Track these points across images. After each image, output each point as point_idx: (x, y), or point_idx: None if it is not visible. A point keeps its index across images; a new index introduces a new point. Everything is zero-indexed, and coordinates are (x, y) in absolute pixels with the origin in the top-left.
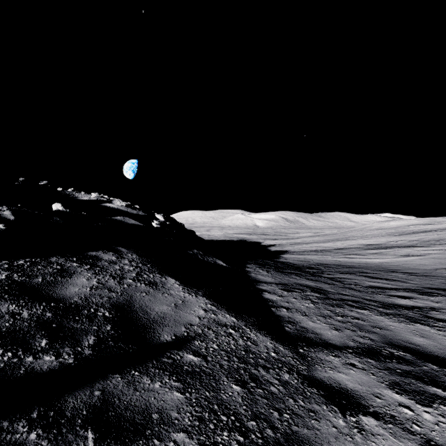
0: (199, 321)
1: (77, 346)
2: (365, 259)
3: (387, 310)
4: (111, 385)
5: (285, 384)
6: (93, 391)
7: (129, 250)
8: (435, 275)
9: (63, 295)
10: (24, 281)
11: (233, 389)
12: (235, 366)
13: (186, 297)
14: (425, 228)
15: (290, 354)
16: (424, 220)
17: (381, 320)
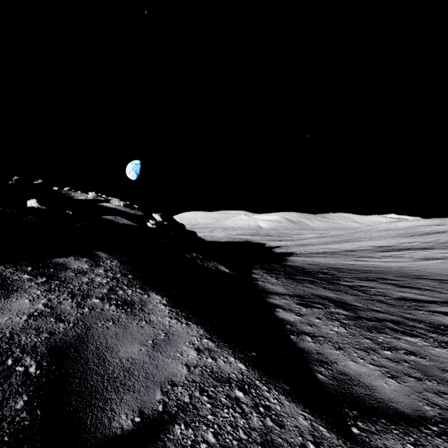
0: (187, 375)
1: None
2: (380, 262)
3: (443, 337)
4: None
5: None
6: None
7: (111, 255)
8: None
9: None
10: None
11: None
12: None
13: (172, 326)
14: (437, 229)
15: (341, 445)
16: (434, 221)
17: (447, 357)
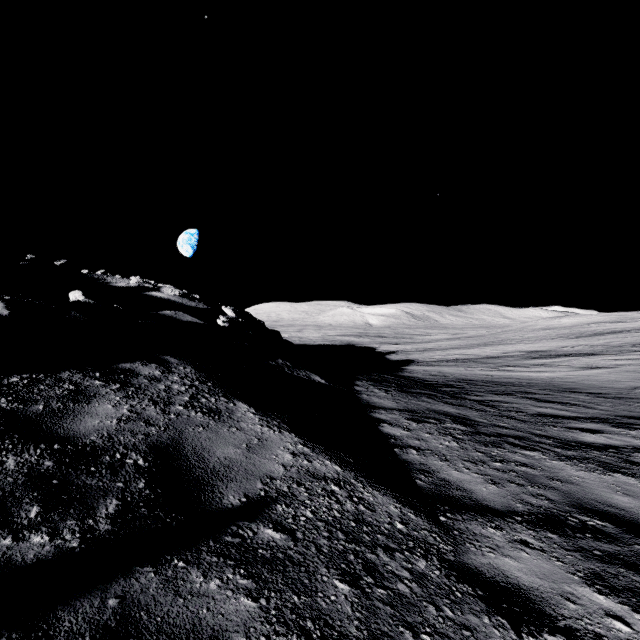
0: (284, 472)
1: (88, 517)
2: (528, 373)
3: (567, 451)
4: (138, 587)
5: (420, 578)
6: (106, 600)
7: (182, 360)
8: (633, 397)
9: (75, 432)
10: (15, 409)
11: (337, 590)
12: (340, 547)
13: (264, 433)
14: (613, 327)
15: (425, 525)
16: (610, 316)
17: (561, 468)
